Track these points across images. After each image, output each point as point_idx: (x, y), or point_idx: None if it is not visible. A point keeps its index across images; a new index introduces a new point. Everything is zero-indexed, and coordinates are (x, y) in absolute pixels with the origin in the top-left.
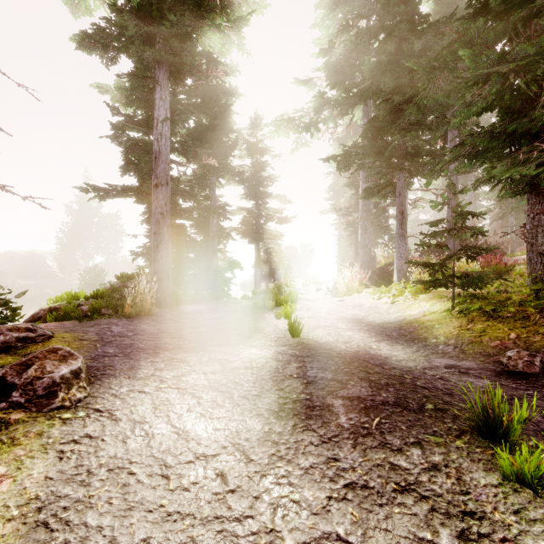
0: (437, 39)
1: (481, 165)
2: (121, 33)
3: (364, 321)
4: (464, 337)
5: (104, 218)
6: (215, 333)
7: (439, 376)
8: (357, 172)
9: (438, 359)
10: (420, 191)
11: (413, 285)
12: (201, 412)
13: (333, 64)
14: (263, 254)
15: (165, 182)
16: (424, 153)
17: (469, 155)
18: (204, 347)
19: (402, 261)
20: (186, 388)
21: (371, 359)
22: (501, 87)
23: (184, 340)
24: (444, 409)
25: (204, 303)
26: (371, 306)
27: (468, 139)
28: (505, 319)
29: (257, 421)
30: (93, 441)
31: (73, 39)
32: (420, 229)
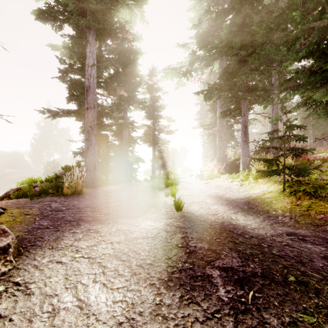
0: (268, 15)
1: (301, 94)
2: (64, 9)
3: (223, 197)
4: (296, 210)
5: (60, 131)
6: (123, 207)
7: (284, 242)
8: (215, 103)
9: (280, 227)
10: (252, 115)
11: (254, 173)
12: (104, 282)
13: (201, 34)
14: (157, 153)
15: (93, 106)
16: (260, 88)
17: (293, 88)
18: (114, 219)
19: (245, 157)
20: (95, 258)
21: (234, 229)
22: (319, 39)
23: (101, 213)
24: (305, 281)
25: (119, 185)
26: (226, 187)
27: (294, 76)
28: (324, 198)
29: (150, 291)
30: (1, 322)
31: (33, 13)
32: (252, 138)
